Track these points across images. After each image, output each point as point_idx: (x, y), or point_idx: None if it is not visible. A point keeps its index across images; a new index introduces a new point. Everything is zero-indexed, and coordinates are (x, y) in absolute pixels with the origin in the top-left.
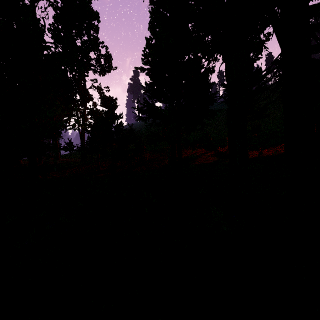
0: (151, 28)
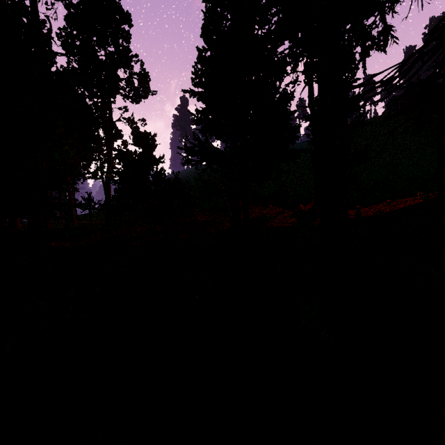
0: (205, 34)
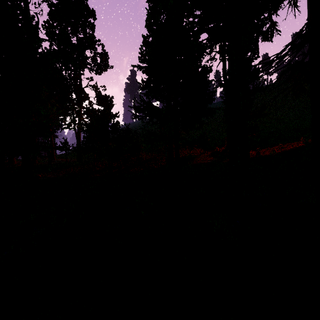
0: (148, 25)
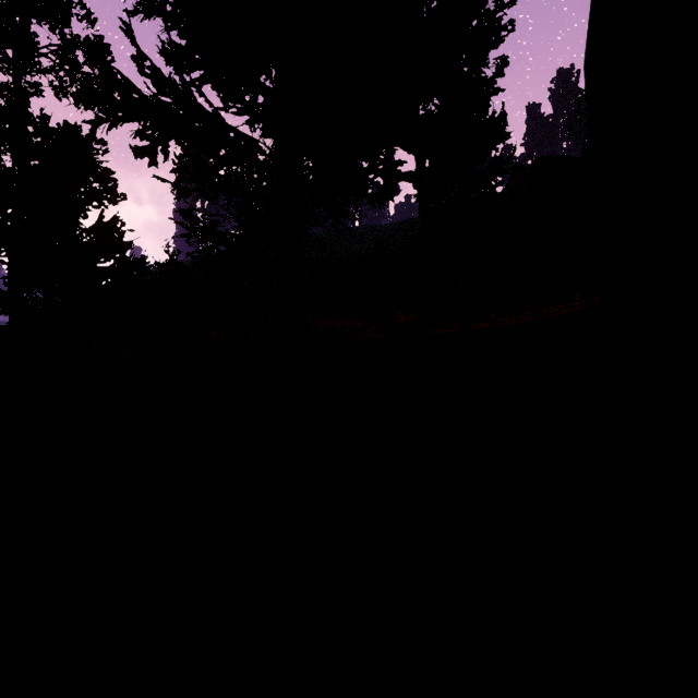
0: None
